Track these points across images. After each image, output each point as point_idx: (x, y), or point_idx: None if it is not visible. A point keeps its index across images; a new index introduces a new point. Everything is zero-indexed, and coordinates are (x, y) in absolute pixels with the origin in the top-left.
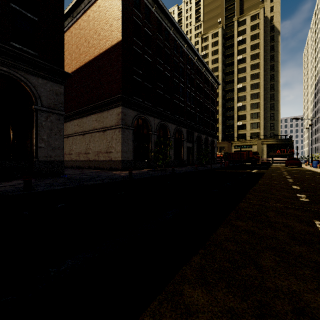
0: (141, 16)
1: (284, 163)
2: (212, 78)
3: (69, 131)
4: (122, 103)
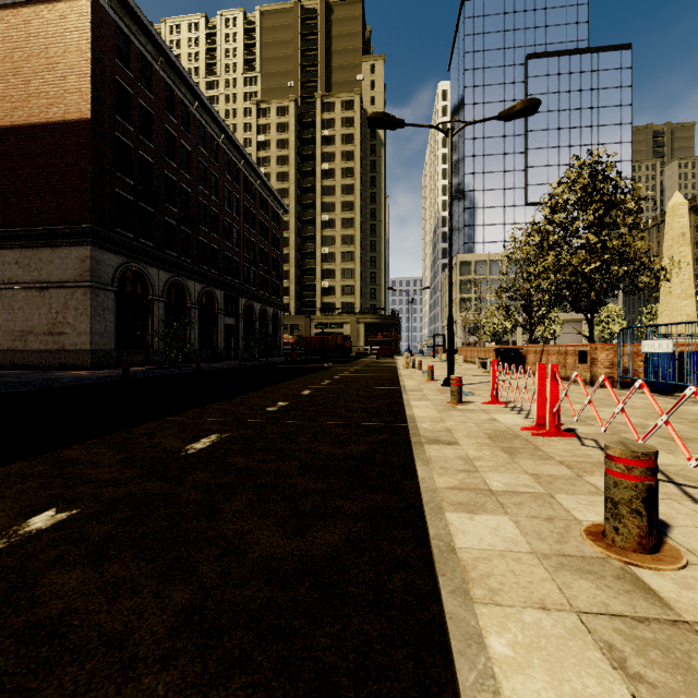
0: (133, 75)
1: None
2: (274, 199)
3: None
4: (92, 241)
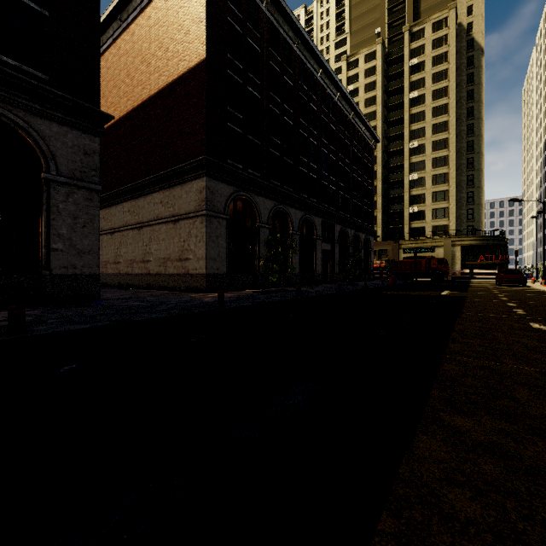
0: (242, 16)
1: (491, 279)
2: (366, 130)
3: (115, 222)
4: (207, 172)
